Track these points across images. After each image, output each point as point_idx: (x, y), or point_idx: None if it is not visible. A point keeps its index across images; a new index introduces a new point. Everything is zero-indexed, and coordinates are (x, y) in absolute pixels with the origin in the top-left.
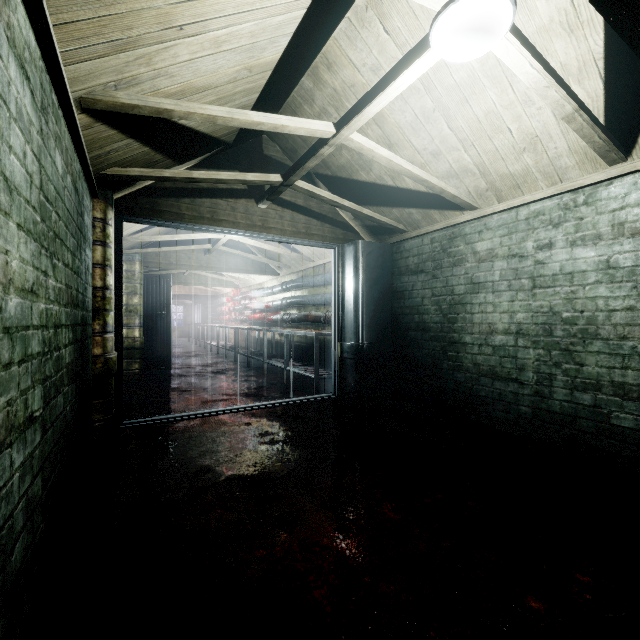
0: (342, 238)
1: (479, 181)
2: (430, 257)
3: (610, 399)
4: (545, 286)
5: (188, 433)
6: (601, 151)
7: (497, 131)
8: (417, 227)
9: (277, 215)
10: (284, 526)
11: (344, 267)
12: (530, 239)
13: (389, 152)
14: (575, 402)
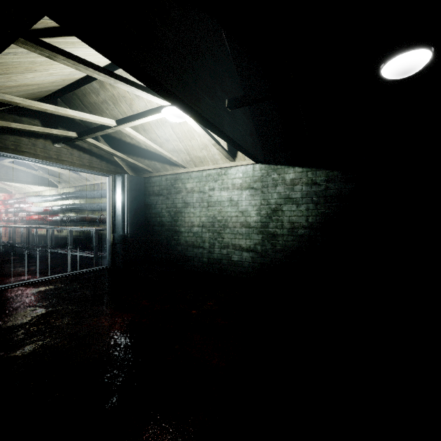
0: (114, 171)
1: (187, 156)
2: (165, 188)
3: (231, 251)
4: (212, 206)
5: (2, 298)
6: (227, 157)
7: (192, 139)
8: (159, 171)
9: (68, 152)
10: (94, 317)
11: (115, 189)
12: (207, 185)
13: (144, 138)
14: (221, 253)
